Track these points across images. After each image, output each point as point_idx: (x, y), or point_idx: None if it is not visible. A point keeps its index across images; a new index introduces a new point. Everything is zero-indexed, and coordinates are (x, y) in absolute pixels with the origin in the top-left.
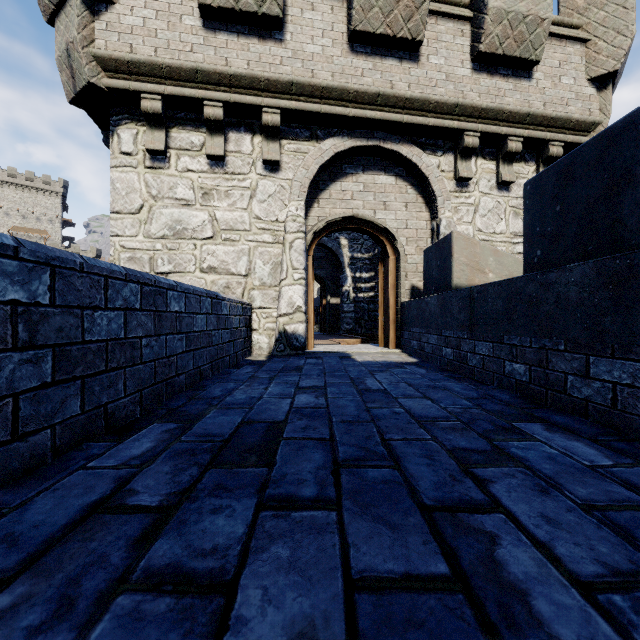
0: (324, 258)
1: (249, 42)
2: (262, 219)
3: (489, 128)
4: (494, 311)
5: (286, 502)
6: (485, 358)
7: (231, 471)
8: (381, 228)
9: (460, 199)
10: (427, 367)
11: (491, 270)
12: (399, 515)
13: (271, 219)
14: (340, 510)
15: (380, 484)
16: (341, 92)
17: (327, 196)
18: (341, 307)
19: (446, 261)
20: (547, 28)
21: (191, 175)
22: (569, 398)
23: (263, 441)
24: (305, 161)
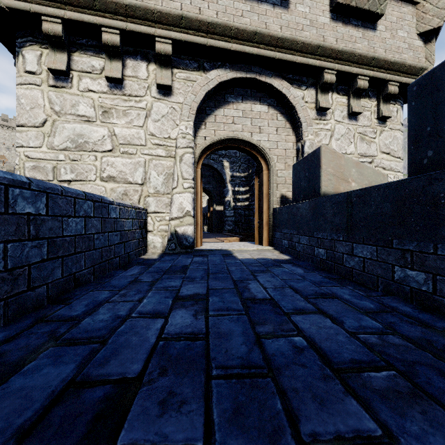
0: (211, 176)
1: None
2: (156, 136)
3: (343, 67)
4: (379, 214)
5: None
6: (366, 261)
7: None
8: (257, 147)
9: (320, 125)
10: (301, 265)
11: (353, 180)
12: None
13: (164, 136)
14: None
15: None
16: (224, 28)
17: (212, 120)
18: (224, 213)
19: (314, 172)
20: None
21: (92, 95)
22: None
23: None
24: (193, 87)
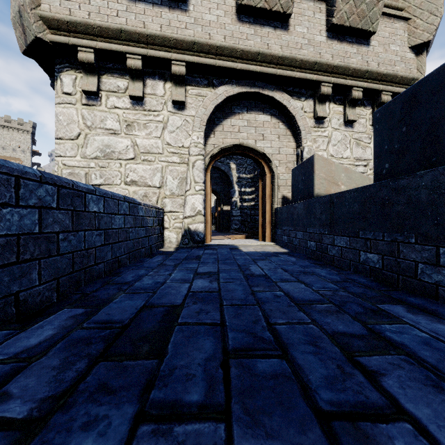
0: (219, 177)
1: (161, 10)
2: (172, 145)
3: (339, 80)
4: (351, 212)
5: (172, 404)
6: (343, 249)
7: (121, 363)
8: (260, 153)
9: (318, 133)
10: (296, 256)
11: (343, 183)
12: (294, 424)
13: (178, 145)
14: (229, 415)
15: (270, 378)
16: (231, 50)
17: (220, 129)
18: (231, 212)
19: (309, 176)
20: (381, 8)
21: (117, 111)
22: (419, 282)
23: (160, 325)
24: (204, 102)
